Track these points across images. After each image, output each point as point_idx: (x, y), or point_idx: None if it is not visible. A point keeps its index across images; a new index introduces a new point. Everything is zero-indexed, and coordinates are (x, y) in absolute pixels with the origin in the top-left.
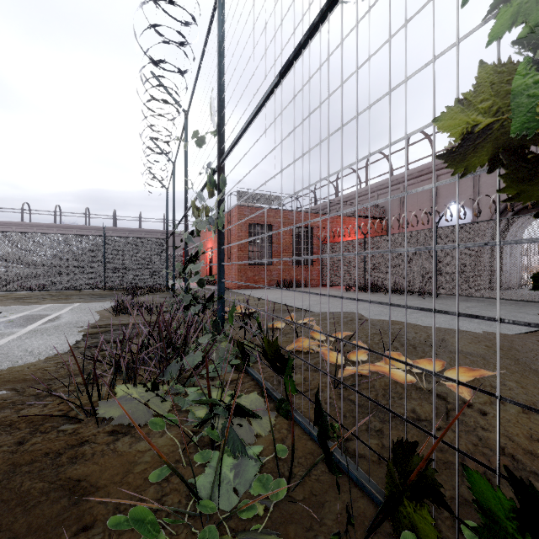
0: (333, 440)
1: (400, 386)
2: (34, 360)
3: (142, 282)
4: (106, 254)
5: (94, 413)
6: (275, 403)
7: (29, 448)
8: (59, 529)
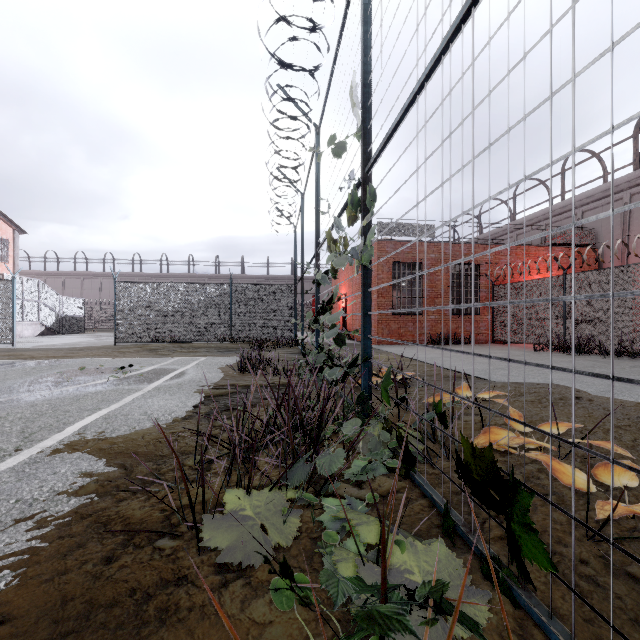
0: None
1: None
2: (150, 427)
3: (269, 335)
4: (233, 304)
5: (197, 533)
6: (474, 556)
7: (115, 573)
8: None
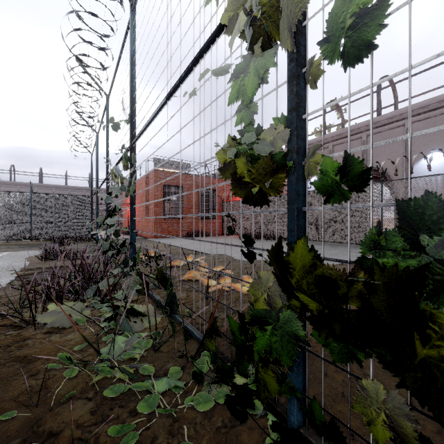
0: (194, 325)
1: (247, 296)
2: None
3: (68, 233)
4: (33, 209)
5: (33, 321)
6: (164, 310)
7: None
8: (15, 377)
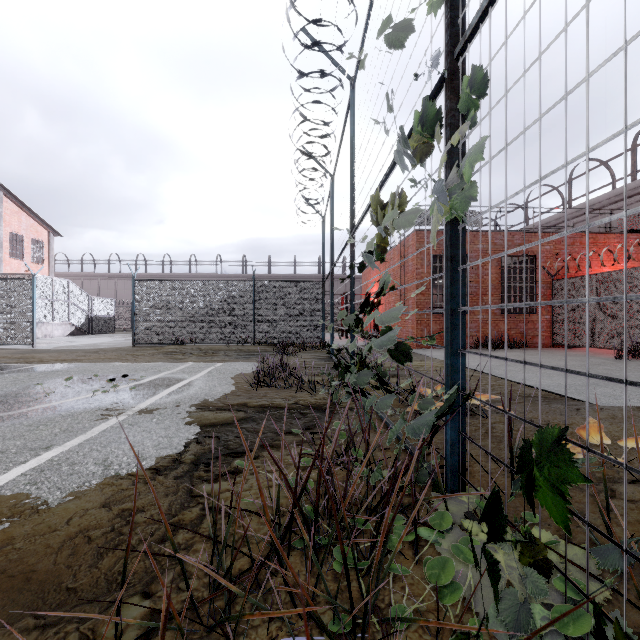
0: None
1: None
2: (96, 494)
3: (295, 336)
4: (256, 302)
5: None
6: None
7: None
8: None
